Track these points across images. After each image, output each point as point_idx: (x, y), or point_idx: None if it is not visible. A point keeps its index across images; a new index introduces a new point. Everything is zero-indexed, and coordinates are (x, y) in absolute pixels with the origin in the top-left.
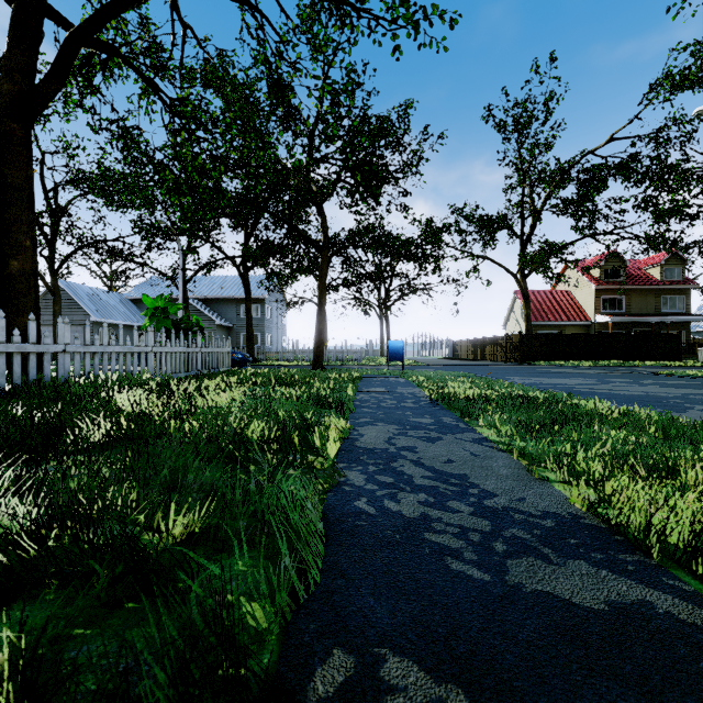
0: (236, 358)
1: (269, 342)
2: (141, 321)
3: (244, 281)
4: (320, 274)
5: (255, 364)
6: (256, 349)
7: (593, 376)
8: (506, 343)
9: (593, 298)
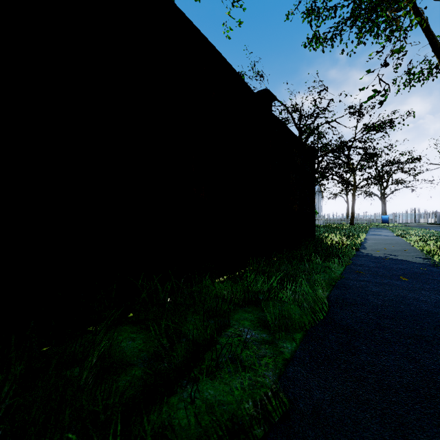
0: None
1: None
2: None
3: None
4: (352, 193)
5: None
6: None
7: None
8: None
9: None
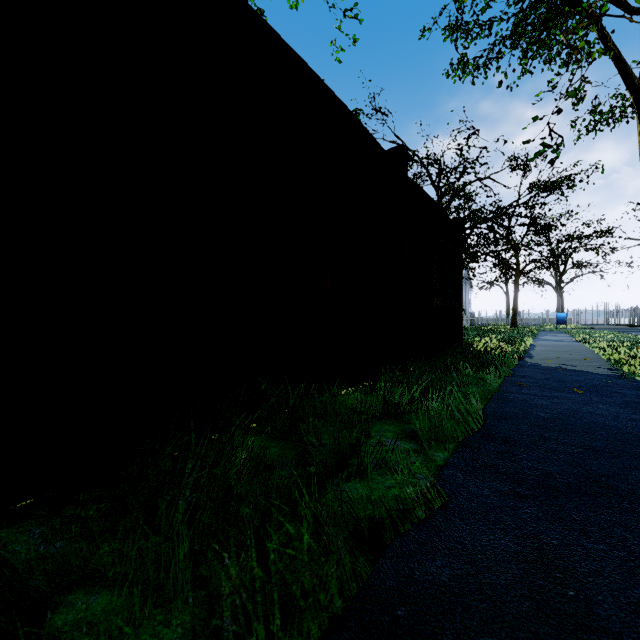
0: None
1: None
2: None
3: None
4: (515, 282)
5: None
6: None
7: None
8: None
9: None
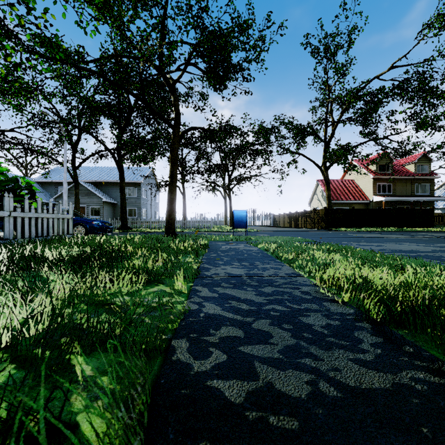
0: (95, 225)
1: (145, 214)
2: (44, 198)
3: (118, 165)
4: (171, 147)
5: (126, 230)
6: (130, 219)
7: (413, 240)
8: (314, 215)
9: (371, 184)
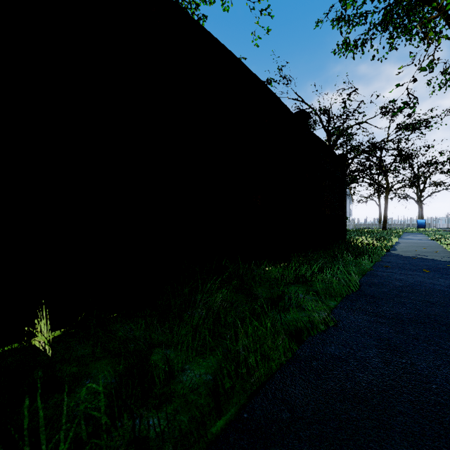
0: None
1: None
2: None
3: None
4: (385, 197)
5: None
6: None
7: None
8: None
9: None
